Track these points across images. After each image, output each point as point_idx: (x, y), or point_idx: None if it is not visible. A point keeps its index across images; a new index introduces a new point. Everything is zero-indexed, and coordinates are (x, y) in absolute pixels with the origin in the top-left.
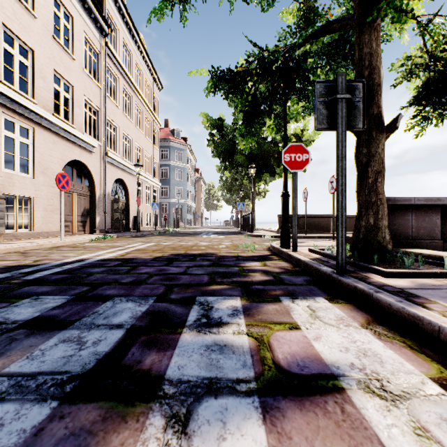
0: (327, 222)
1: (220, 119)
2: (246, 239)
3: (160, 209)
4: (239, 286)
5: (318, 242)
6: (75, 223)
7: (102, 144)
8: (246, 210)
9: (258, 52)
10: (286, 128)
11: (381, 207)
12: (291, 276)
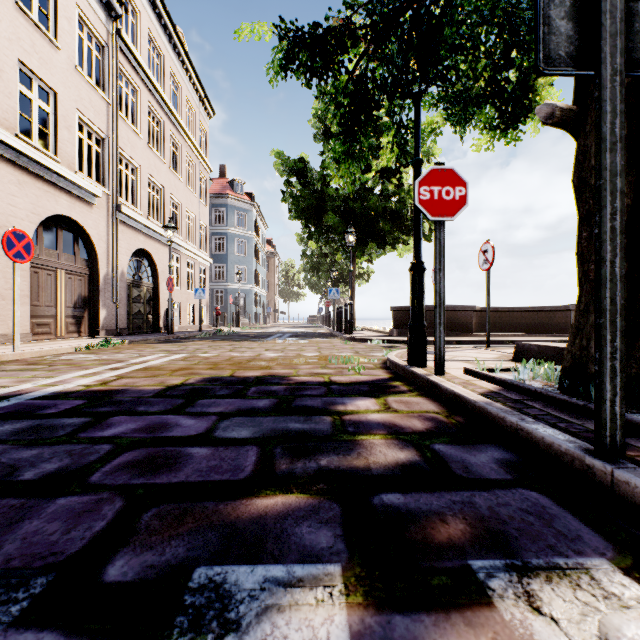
0: (467, 318)
1: (301, 159)
2: (343, 346)
3: (213, 299)
4: (337, 497)
5: (466, 351)
6: (61, 320)
7: (110, 192)
8: (341, 301)
9: None
10: (418, 143)
11: None
12: (459, 448)
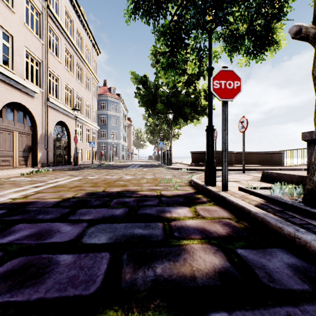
0: (229, 157)
1: (145, 76)
2: (166, 172)
3: (100, 147)
4: None
5: (233, 175)
6: (16, 158)
7: (44, 91)
8: (165, 148)
9: None
10: (210, 58)
11: None
12: (256, 252)
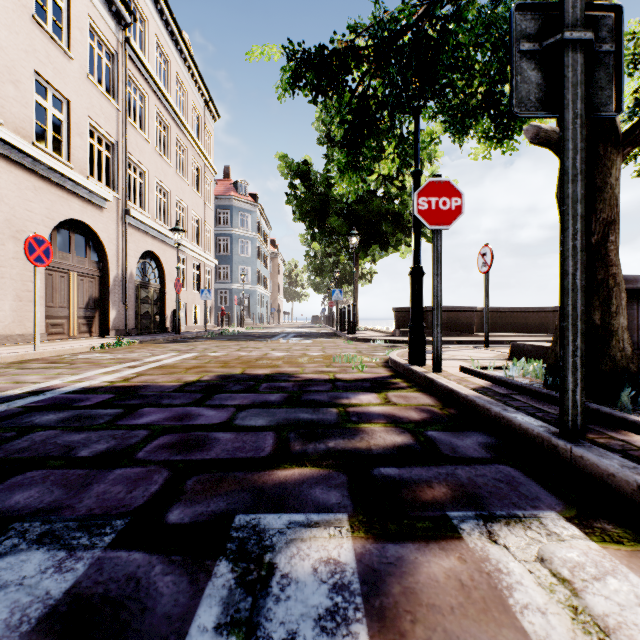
0: (468, 318)
1: (305, 162)
2: (347, 346)
3: (218, 300)
4: (344, 469)
5: (465, 351)
6: (73, 321)
7: (120, 196)
8: (344, 301)
9: (371, 20)
10: (417, 155)
11: (616, 291)
12: (449, 434)
